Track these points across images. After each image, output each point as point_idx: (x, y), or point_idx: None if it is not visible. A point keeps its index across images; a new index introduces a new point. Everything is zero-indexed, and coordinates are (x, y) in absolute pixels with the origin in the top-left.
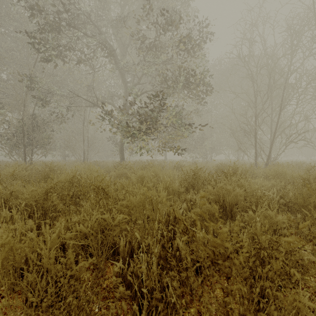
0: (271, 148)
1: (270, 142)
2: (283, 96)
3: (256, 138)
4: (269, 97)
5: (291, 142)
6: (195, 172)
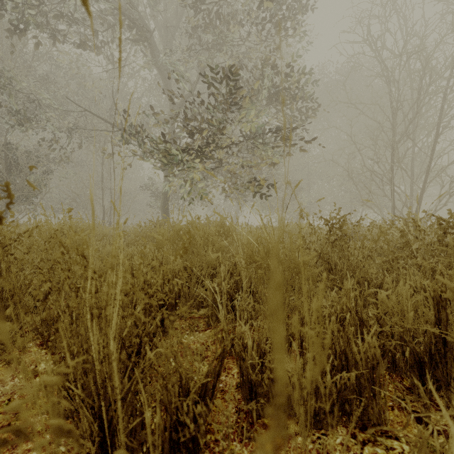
0: (420, 201)
1: (410, 194)
2: (441, 112)
3: (393, 183)
4: (418, 112)
5: None
6: (335, 223)
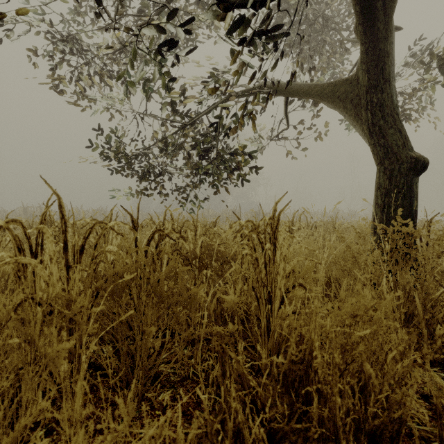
0: None
1: None
2: None
3: None
4: None
5: None
6: None
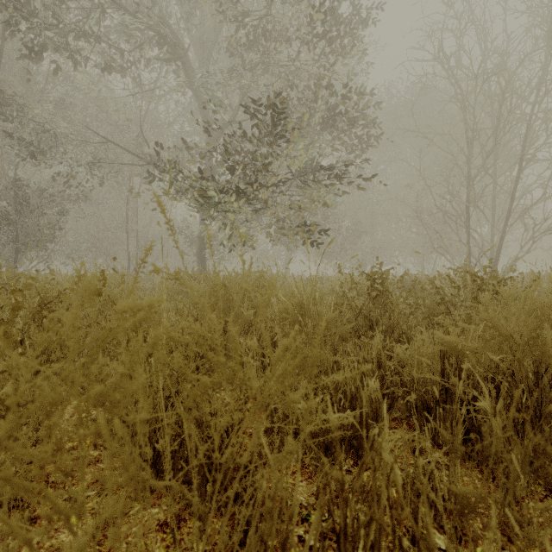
0: (500, 247)
1: (491, 239)
2: (524, 142)
3: (468, 226)
4: (497, 143)
5: (544, 233)
6: (376, 278)
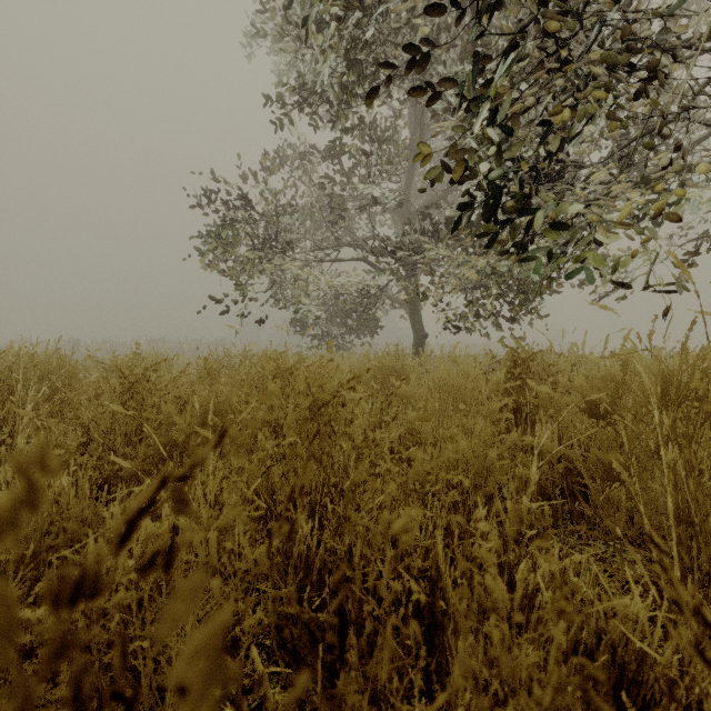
0: None
1: None
2: None
3: None
4: None
5: None
6: None
